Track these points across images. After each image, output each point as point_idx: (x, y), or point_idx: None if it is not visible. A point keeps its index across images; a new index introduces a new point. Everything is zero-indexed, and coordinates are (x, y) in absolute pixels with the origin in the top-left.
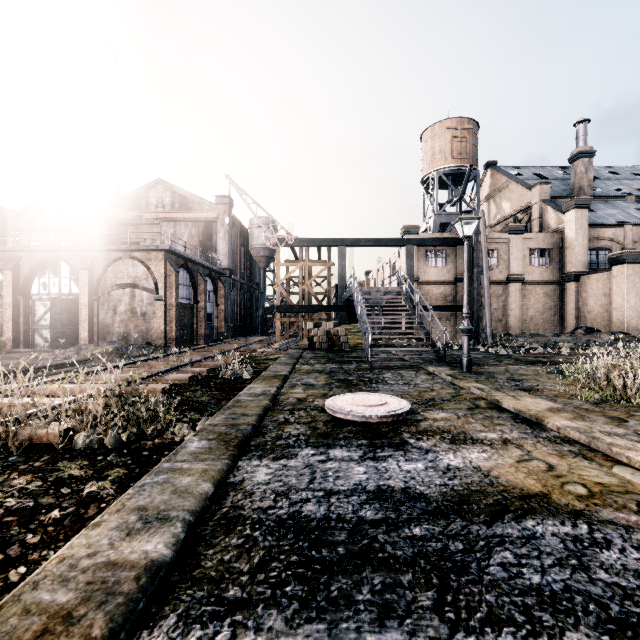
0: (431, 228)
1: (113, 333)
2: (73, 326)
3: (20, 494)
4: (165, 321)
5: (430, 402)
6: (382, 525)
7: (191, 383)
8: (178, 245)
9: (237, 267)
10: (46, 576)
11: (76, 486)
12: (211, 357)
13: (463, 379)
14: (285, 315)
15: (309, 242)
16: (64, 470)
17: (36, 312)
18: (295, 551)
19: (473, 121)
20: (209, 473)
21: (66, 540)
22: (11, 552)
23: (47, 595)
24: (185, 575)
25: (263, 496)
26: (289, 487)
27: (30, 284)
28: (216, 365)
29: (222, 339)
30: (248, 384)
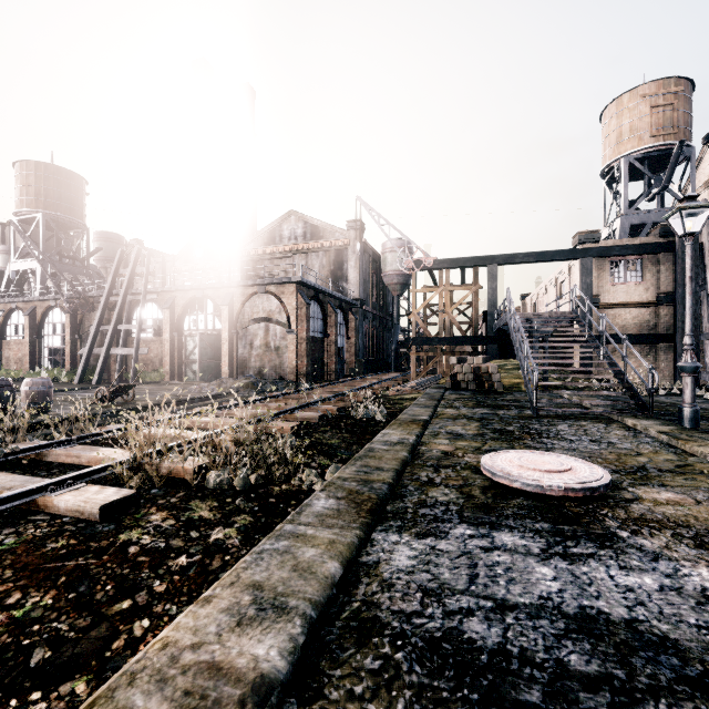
0: (616, 233)
1: (250, 367)
2: (216, 360)
3: (155, 532)
4: (297, 355)
5: (640, 472)
6: (602, 688)
7: (321, 423)
8: (309, 277)
9: (369, 297)
10: (145, 667)
11: (204, 530)
12: (341, 395)
13: (689, 440)
14: (422, 349)
15: (451, 263)
16: (195, 510)
17: (187, 347)
18: (458, 705)
19: (684, 80)
20: (336, 547)
21: (189, 595)
22: (139, 599)
23: (140, 699)
24: (302, 706)
25: (405, 592)
26: (441, 584)
27: (183, 321)
28: (347, 404)
29: (353, 375)
30: (381, 427)
